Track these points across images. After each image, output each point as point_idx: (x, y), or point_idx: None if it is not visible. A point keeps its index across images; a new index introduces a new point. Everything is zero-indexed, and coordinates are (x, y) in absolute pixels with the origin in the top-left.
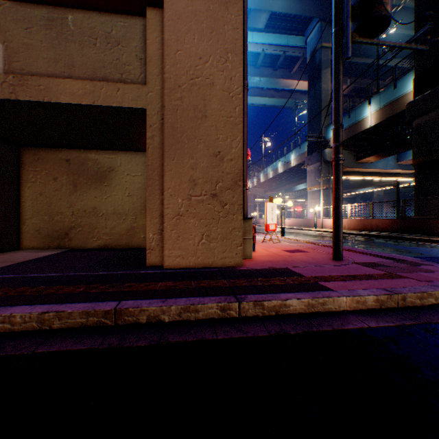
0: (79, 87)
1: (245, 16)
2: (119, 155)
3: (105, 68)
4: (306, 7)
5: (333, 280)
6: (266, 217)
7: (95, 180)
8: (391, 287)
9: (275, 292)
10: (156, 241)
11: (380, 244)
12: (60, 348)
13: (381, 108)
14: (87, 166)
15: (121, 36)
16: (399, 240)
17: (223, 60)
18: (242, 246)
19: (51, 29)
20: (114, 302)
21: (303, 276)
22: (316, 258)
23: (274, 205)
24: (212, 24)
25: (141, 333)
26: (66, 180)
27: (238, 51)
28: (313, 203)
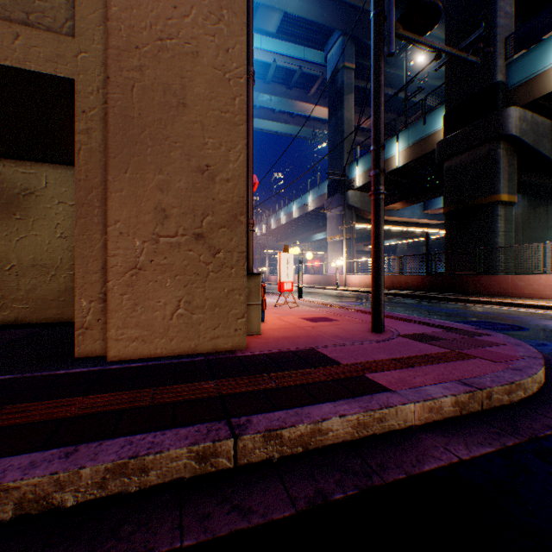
0: None
1: None
2: (43, 169)
3: None
4: (327, 15)
5: (385, 370)
6: (280, 273)
7: None
8: (467, 377)
9: (301, 404)
10: (94, 313)
11: (414, 306)
12: None
13: (410, 145)
14: None
15: None
16: (432, 300)
17: (215, 19)
18: (245, 318)
19: None
20: None
21: (340, 365)
22: (350, 330)
23: (290, 256)
24: None
25: None
26: None
27: (239, 8)
28: (334, 256)
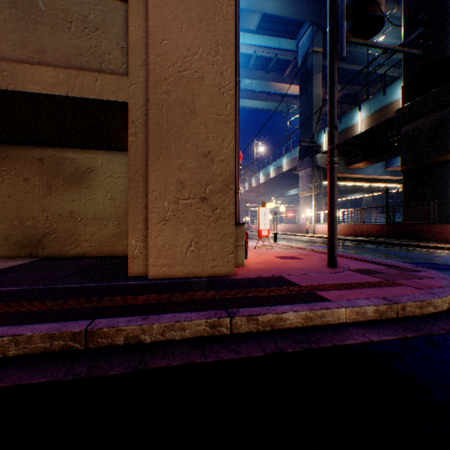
0: (50, 75)
1: (237, 9)
2: (99, 154)
3: (81, 56)
4: (298, 11)
5: (330, 290)
6: (258, 223)
7: (73, 182)
8: (390, 296)
9: (270, 304)
10: (139, 248)
11: (371, 250)
12: (13, 381)
13: (371, 114)
14: (63, 166)
15: (99, 21)
16: (389, 245)
17: (214, 53)
18: (234, 253)
19: (17, 7)
20: (85, 322)
21: (299, 285)
22: (311, 266)
23: (266, 210)
24: (201, 13)
25: (117, 358)
26: (39, 181)
27: (229, 44)
28: (304, 208)
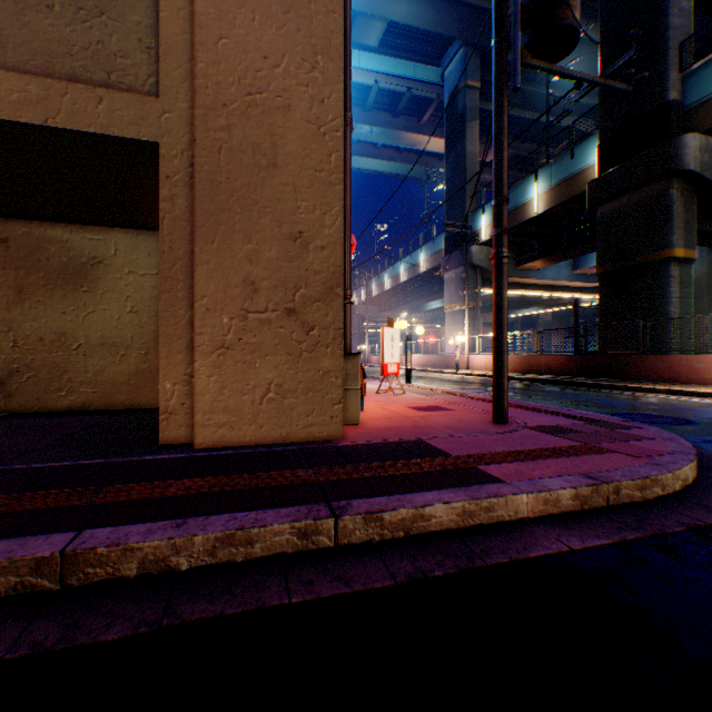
0: (12, 86)
1: None
2: (112, 235)
3: (73, 57)
4: (443, 21)
5: (500, 462)
6: (383, 352)
7: (64, 281)
8: (594, 471)
9: (403, 491)
10: (178, 396)
11: (555, 394)
12: None
13: (553, 186)
14: (46, 253)
15: None
16: (580, 387)
17: (309, 66)
18: (342, 403)
19: None
20: (64, 536)
21: (449, 456)
22: (466, 421)
23: (395, 332)
24: None
25: (121, 605)
26: (1, 278)
27: (335, 52)
28: (453, 330)
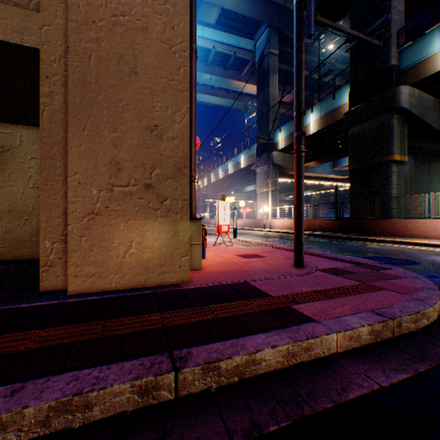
0: None
1: None
2: (18, 130)
3: None
4: (256, 10)
5: (308, 301)
6: (218, 218)
7: None
8: (379, 307)
9: (237, 335)
10: (57, 252)
11: (327, 244)
12: None
13: (322, 116)
14: None
15: None
16: (340, 239)
17: None
18: (188, 256)
19: None
20: None
21: (270, 296)
22: (276, 265)
23: (226, 204)
24: None
25: None
26: None
27: None
28: (262, 204)
